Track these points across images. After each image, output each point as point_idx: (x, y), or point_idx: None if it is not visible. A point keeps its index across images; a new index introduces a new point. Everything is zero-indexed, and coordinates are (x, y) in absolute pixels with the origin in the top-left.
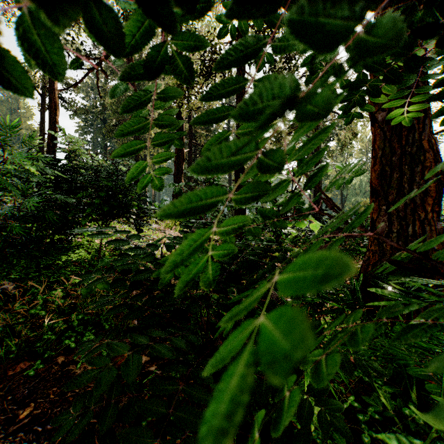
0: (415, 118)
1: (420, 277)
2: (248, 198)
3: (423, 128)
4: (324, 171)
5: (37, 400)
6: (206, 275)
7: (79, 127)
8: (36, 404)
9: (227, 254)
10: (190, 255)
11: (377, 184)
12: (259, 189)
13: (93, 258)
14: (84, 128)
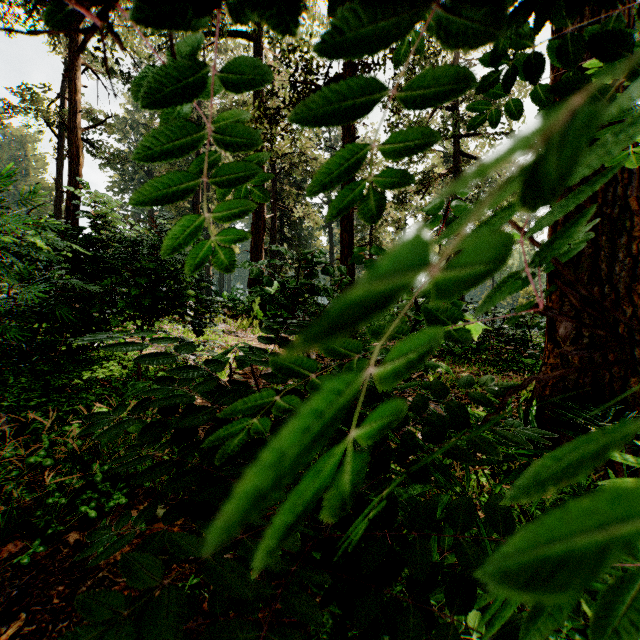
0: None
1: (626, 405)
2: (466, 275)
3: (629, 179)
4: (582, 220)
5: (32, 607)
6: (338, 488)
7: (113, 184)
8: (29, 614)
9: (388, 423)
10: (301, 456)
11: None
12: (497, 249)
13: (130, 374)
14: (120, 185)
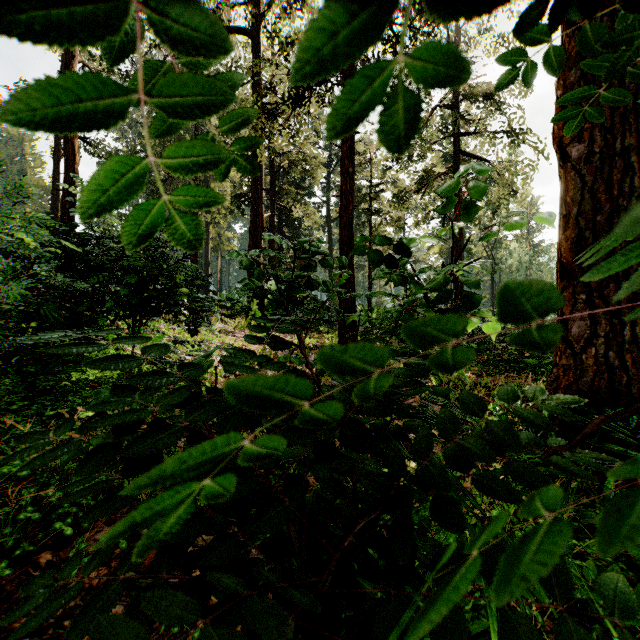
0: (633, 153)
1: None
2: None
3: None
4: None
5: None
6: None
7: None
8: None
9: None
10: None
11: (570, 260)
12: None
13: (121, 376)
14: None
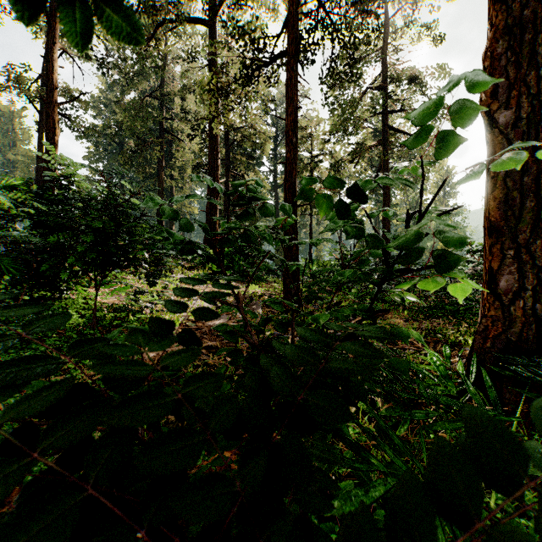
0: None
1: None
2: None
3: None
4: None
5: None
6: None
7: (89, 153)
8: None
9: None
10: None
11: (498, 218)
12: None
13: (86, 323)
14: (95, 154)
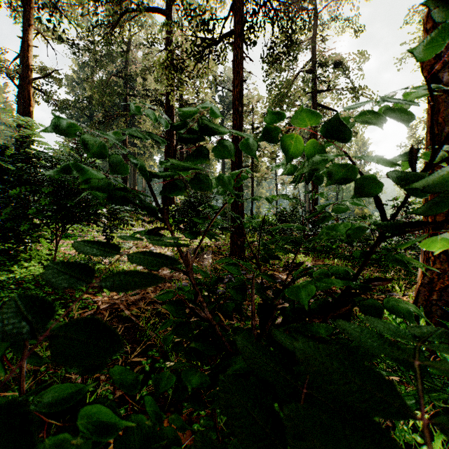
0: None
1: None
2: None
3: None
4: None
5: None
6: None
7: None
8: None
9: None
10: None
11: None
12: None
13: None
14: None
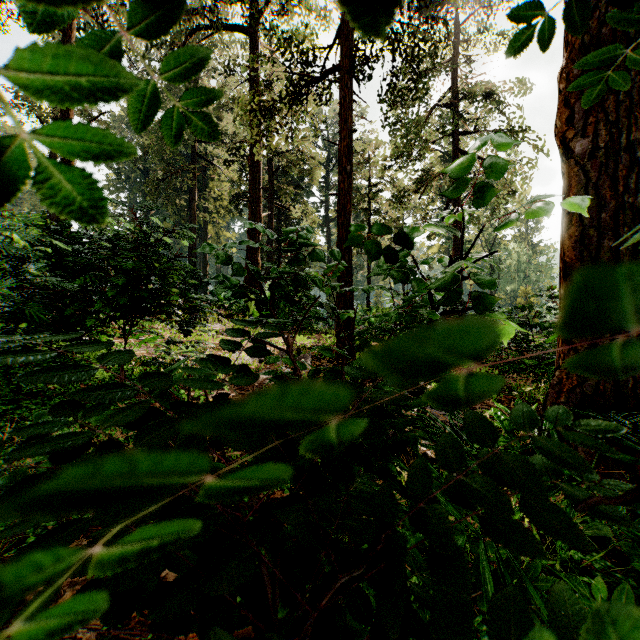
0: (639, 148)
1: None
2: None
3: None
4: None
5: None
6: None
7: (109, 182)
8: None
9: None
10: None
11: (573, 259)
12: None
13: (112, 378)
14: (116, 183)
